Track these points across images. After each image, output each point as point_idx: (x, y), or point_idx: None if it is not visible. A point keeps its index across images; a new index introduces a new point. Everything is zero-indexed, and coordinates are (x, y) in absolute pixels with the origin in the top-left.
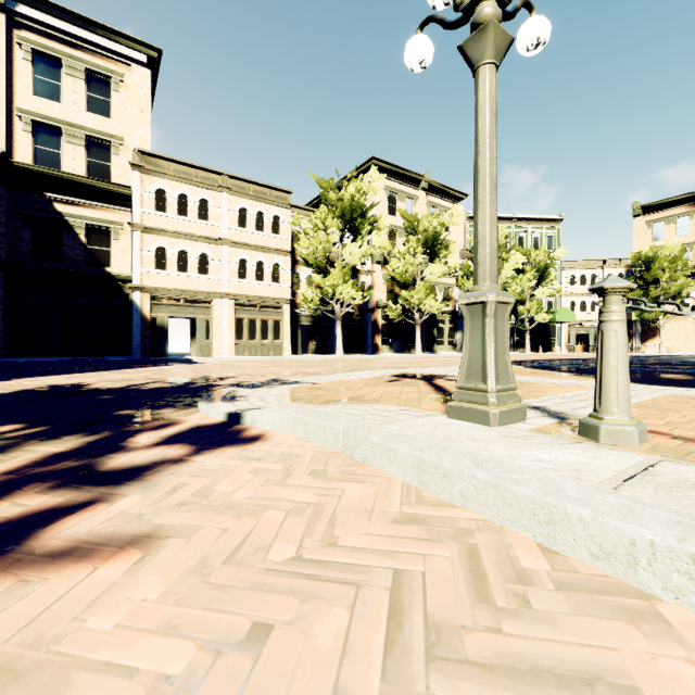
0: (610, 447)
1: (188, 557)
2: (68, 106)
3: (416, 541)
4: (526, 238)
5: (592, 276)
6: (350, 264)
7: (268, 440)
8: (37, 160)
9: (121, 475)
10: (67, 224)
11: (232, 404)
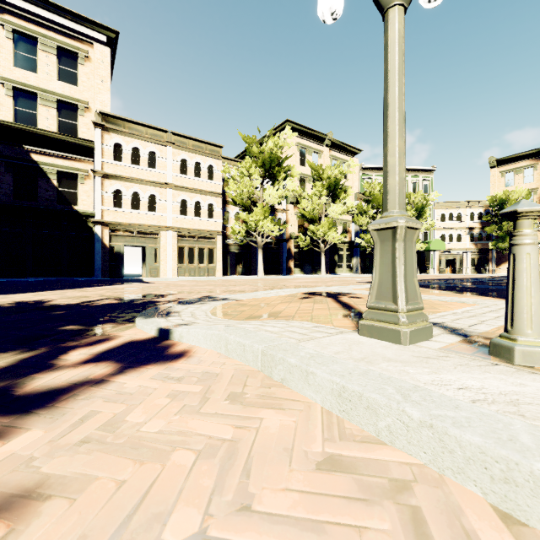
0: (530, 371)
1: (62, 535)
2: (43, 76)
3: (346, 501)
4: (406, 184)
5: (458, 214)
6: (269, 204)
7: (192, 356)
8: (17, 119)
9: (35, 399)
10: (42, 170)
11: (166, 319)
